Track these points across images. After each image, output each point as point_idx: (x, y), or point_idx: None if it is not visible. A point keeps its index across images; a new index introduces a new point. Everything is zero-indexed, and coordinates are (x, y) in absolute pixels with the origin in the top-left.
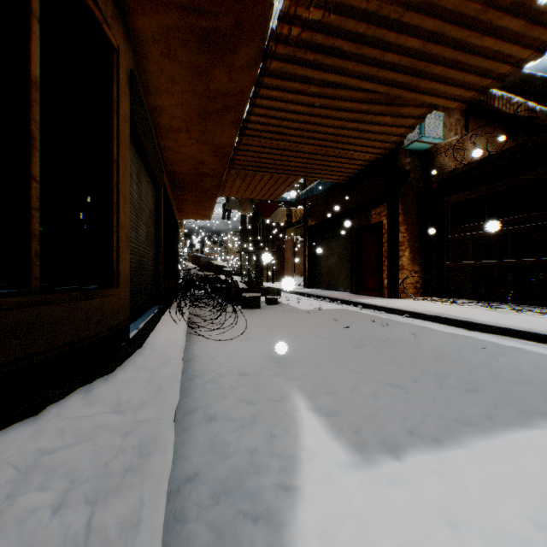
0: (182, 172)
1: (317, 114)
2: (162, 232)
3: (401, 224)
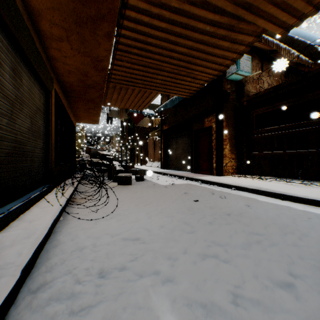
0: (71, 83)
1: (175, 34)
2: (53, 127)
3: (224, 127)
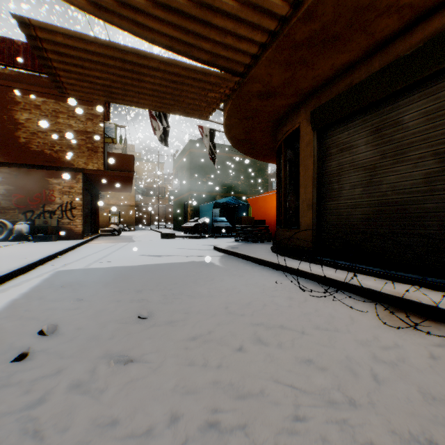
0: None
1: None
2: None
3: None
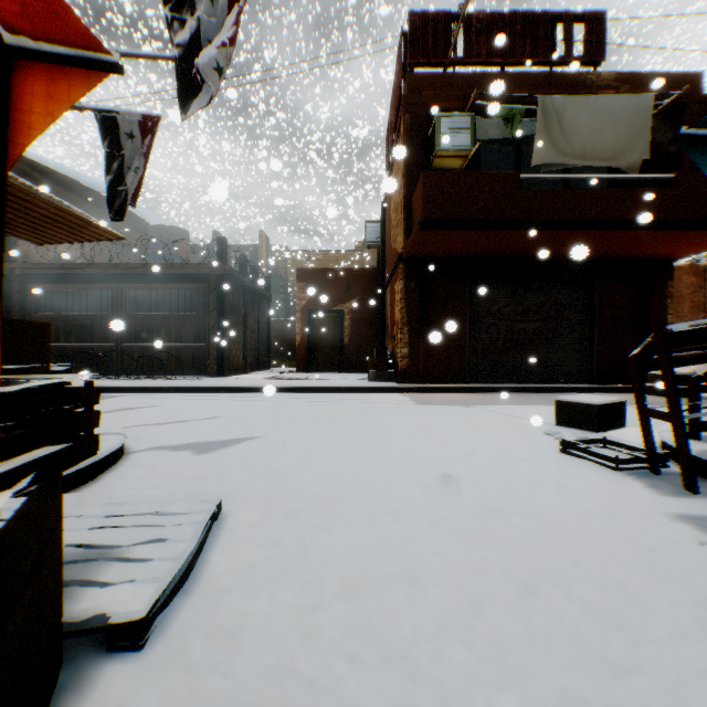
0: None
1: None
2: None
3: None
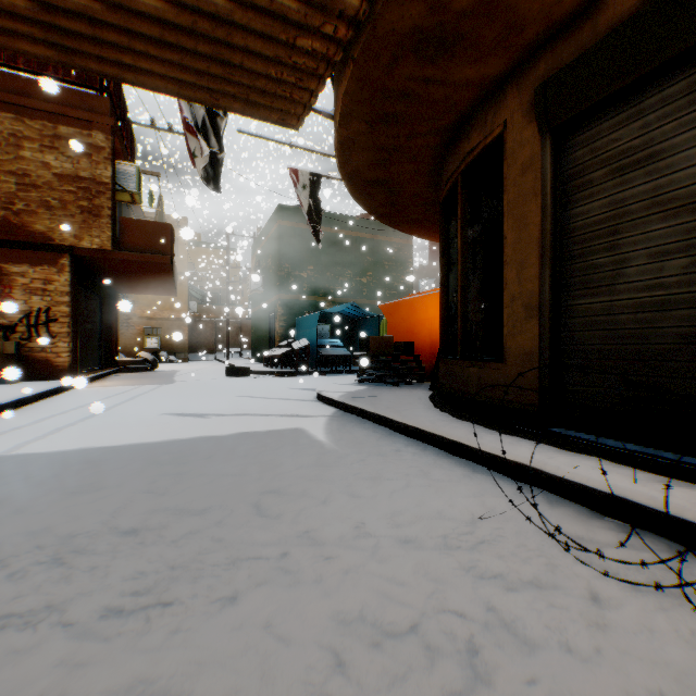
0: None
1: None
2: None
3: None
